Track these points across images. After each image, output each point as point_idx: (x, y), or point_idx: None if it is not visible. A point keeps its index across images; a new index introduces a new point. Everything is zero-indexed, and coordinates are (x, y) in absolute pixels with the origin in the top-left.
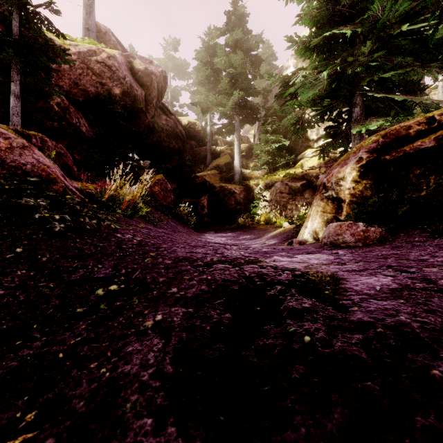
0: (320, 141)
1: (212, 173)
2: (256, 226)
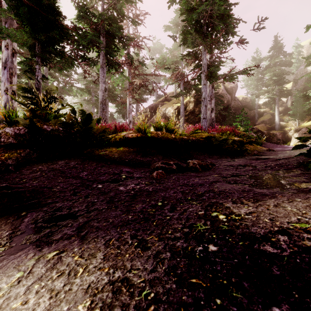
0: None
1: (261, 126)
2: None
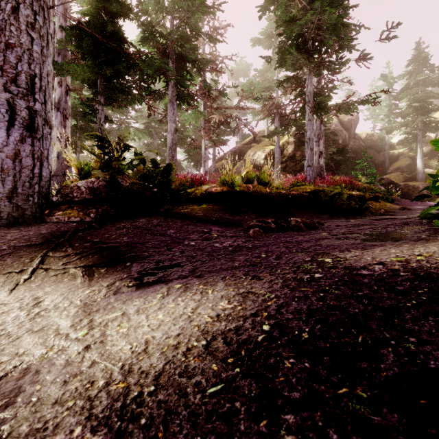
0: None
1: (395, 175)
2: None
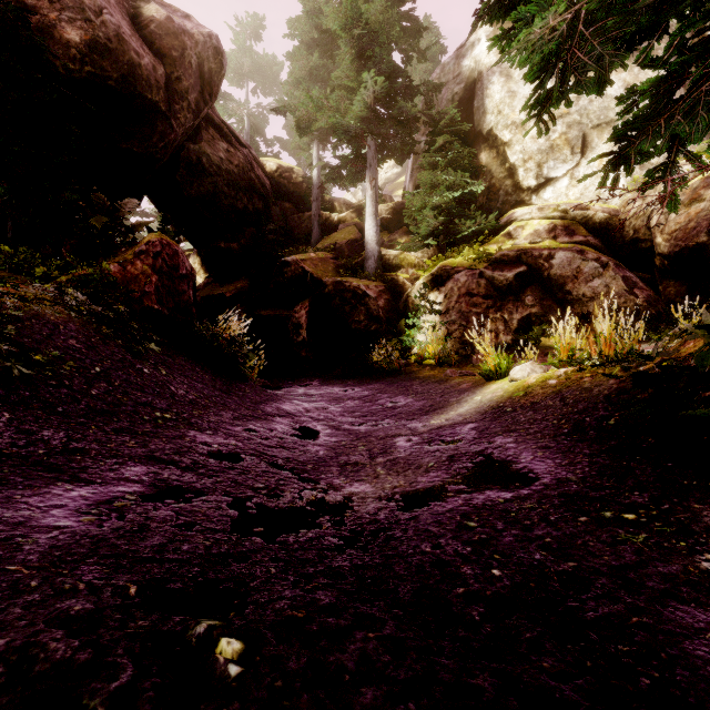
0: (545, 190)
1: (319, 257)
2: (416, 370)
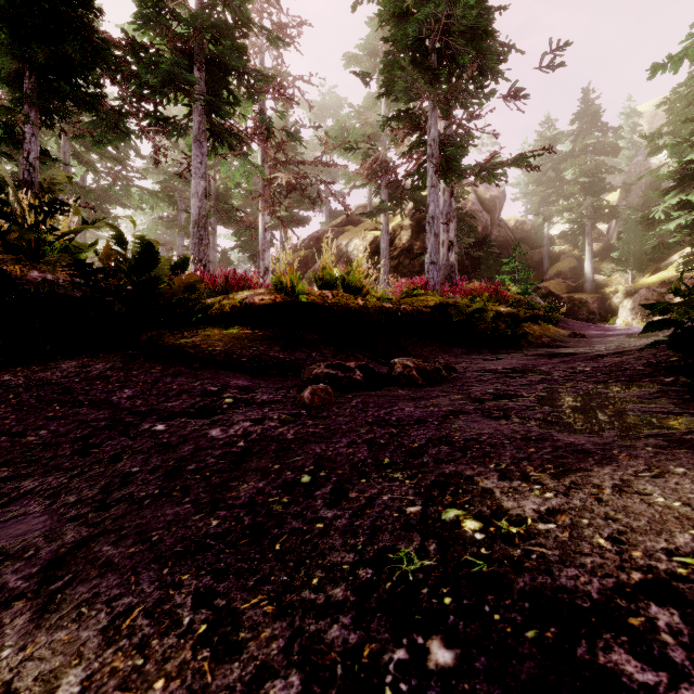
0: None
1: (556, 282)
2: None
